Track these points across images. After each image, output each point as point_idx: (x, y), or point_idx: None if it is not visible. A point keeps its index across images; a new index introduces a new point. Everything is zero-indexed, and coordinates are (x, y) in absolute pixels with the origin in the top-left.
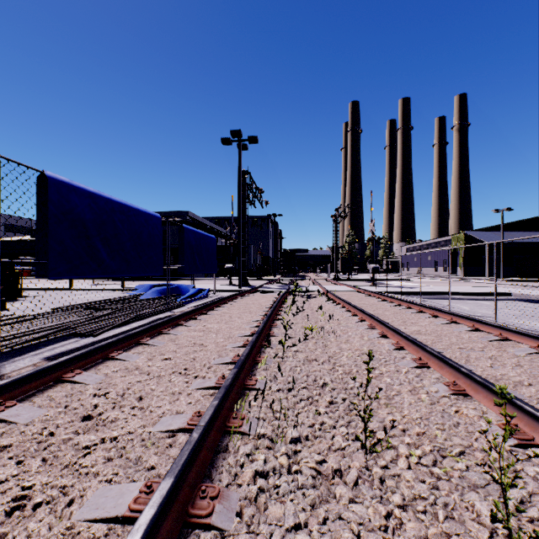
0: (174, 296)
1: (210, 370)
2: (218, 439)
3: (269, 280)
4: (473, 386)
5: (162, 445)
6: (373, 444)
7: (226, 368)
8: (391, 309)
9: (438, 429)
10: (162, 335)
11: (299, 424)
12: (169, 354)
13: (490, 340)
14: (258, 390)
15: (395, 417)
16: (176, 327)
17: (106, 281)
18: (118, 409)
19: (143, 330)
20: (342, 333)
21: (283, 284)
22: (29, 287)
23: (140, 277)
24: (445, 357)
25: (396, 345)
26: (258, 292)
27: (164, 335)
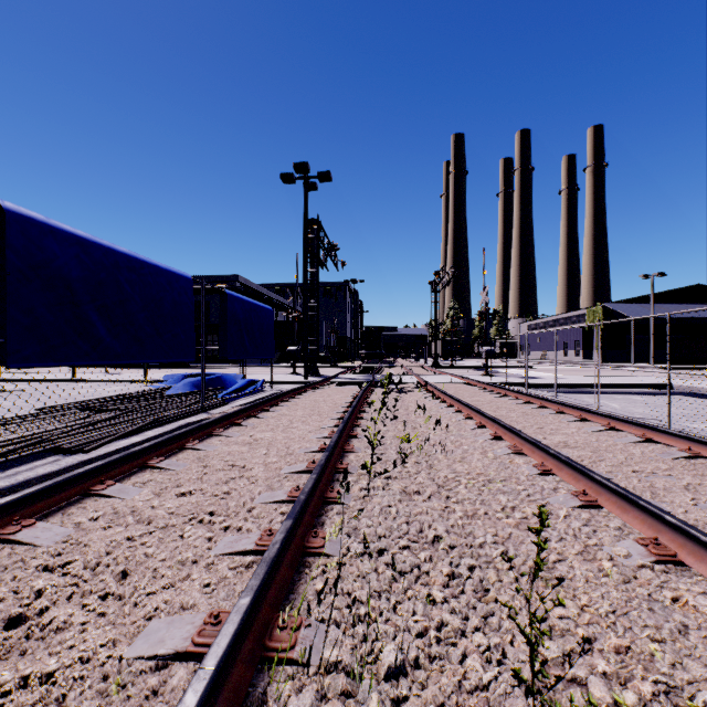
0: (215, 390)
1: (251, 516)
2: (246, 683)
3: (347, 367)
4: (691, 548)
5: (136, 697)
6: (547, 686)
7: (278, 511)
8: (517, 409)
9: (652, 639)
10: (184, 452)
11: (401, 631)
12: (190, 484)
13: (675, 458)
14: (324, 582)
15: (566, 609)
16: (209, 438)
17: (126, 369)
18: (75, 602)
19: (154, 445)
20: (454, 447)
21: (365, 373)
22: (15, 378)
23: (172, 364)
24: (629, 493)
25: (540, 468)
26: (332, 384)
27: (188, 452)
